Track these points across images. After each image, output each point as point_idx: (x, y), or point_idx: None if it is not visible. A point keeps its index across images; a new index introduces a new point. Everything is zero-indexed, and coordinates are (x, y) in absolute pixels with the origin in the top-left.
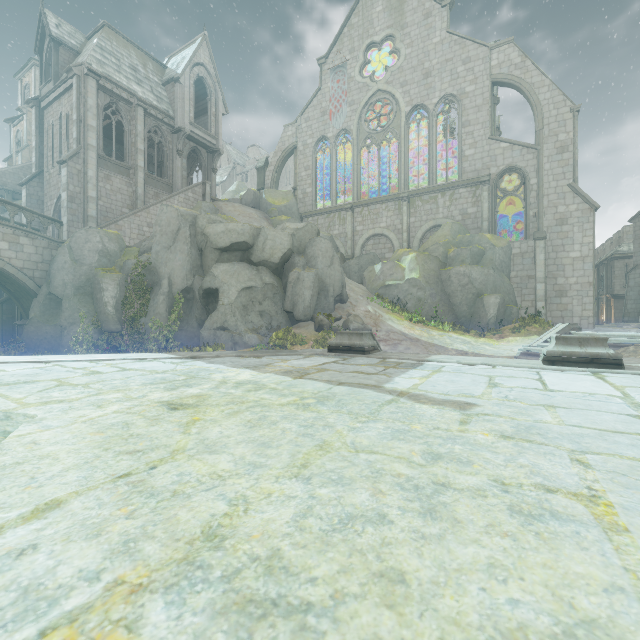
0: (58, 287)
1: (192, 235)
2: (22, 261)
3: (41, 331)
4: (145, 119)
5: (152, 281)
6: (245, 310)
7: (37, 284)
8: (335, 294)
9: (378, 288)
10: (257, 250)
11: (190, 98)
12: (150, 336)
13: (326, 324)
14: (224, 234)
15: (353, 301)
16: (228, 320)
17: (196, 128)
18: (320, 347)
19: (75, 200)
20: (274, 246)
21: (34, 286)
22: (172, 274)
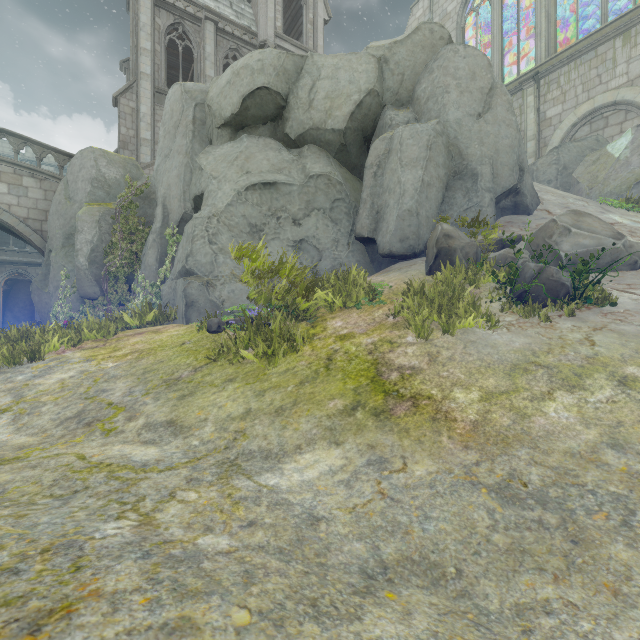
0: (53, 239)
1: (197, 120)
2: (26, 209)
3: (43, 301)
4: (220, 41)
5: (153, 217)
6: (256, 236)
7: (44, 239)
8: (497, 187)
9: (625, 187)
10: (296, 107)
11: (276, 2)
12: (132, 304)
13: (463, 247)
14: (230, 86)
15: (554, 207)
16: (196, 251)
17: (285, 42)
18: (425, 310)
19: (128, 146)
20: (334, 91)
21: (41, 242)
22: (168, 195)
